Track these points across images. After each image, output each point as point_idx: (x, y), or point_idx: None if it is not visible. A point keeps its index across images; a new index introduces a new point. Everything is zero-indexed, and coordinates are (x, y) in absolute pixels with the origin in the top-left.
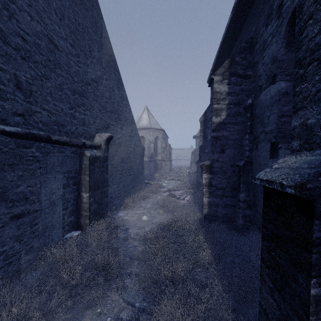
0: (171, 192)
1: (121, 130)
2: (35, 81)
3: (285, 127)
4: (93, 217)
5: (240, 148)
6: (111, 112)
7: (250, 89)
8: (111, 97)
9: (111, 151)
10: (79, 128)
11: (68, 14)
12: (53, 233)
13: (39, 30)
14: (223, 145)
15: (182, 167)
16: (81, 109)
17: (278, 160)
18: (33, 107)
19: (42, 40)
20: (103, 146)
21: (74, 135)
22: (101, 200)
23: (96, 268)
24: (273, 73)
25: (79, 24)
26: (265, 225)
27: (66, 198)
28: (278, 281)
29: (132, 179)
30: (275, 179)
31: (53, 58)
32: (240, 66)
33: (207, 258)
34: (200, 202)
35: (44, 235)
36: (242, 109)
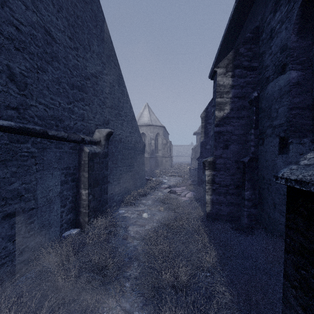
0: (172, 188)
1: (121, 126)
2: (31, 73)
3: (296, 120)
4: (92, 215)
5: (245, 144)
6: (111, 108)
7: (255, 81)
8: (111, 92)
9: (111, 147)
10: (78, 123)
11: (67, 6)
12: (50, 232)
13: (35, 21)
14: (227, 141)
15: (182, 163)
16: (80, 104)
17: (288, 156)
18: (28, 100)
19: (38, 31)
20: (103, 142)
21: (73, 130)
22: (100, 197)
23: (93, 270)
24: (282, 62)
25: (78, 17)
26: (289, 235)
27: (65, 195)
28: (313, 309)
29: (132, 176)
30: (311, 179)
31: (50, 51)
32: (245, 57)
33: (212, 261)
34: (201, 199)
35: (41, 234)
36: (247, 103)
